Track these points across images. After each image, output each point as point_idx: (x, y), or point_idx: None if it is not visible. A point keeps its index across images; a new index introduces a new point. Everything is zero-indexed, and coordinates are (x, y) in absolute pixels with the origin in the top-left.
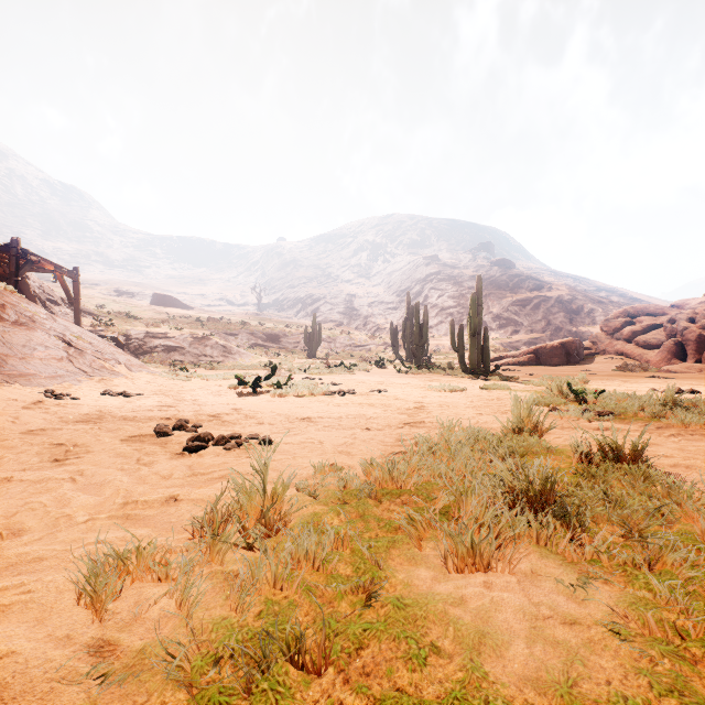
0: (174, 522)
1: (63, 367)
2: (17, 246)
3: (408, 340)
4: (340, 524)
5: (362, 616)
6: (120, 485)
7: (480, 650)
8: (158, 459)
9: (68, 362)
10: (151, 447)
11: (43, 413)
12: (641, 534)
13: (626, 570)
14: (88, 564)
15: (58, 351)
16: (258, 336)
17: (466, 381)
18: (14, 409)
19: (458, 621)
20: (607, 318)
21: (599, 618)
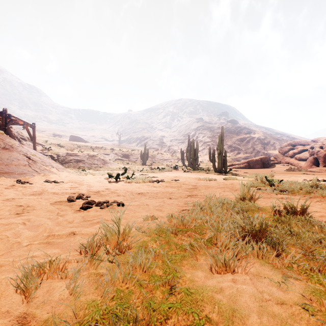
0: (72, 246)
1: (26, 169)
2: (5, 112)
3: (188, 157)
4: (157, 247)
5: (168, 299)
6: (47, 226)
7: (233, 320)
8: (67, 213)
9: (29, 167)
10: (64, 207)
11: (15, 191)
12: (312, 253)
13: (306, 272)
14: (22, 270)
15: (24, 162)
16: (119, 155)
17: (216, 176)
18: (1, 188)
19: (220, 302)
20: (281, 147)
21: (296, 300)
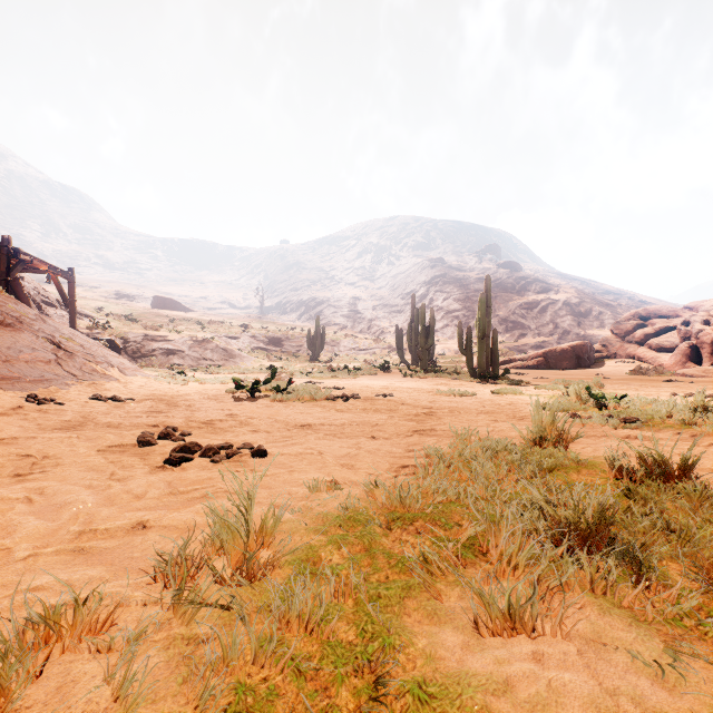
0: (137, 558)
1: (51, 370)
2: (8, 245)
3: (413, 344)
4: (341, 562)
5: None
6: (81, 507)
7: None
8: (133, 474)
9: (57, 365)
10: (129, 459)
11: (21, 420)
12: None
13: None
14: None
15: (46, 354)
16: (260, 339)
17: (475, 385)
18: None
19: None
20: (618, 321)
21: None
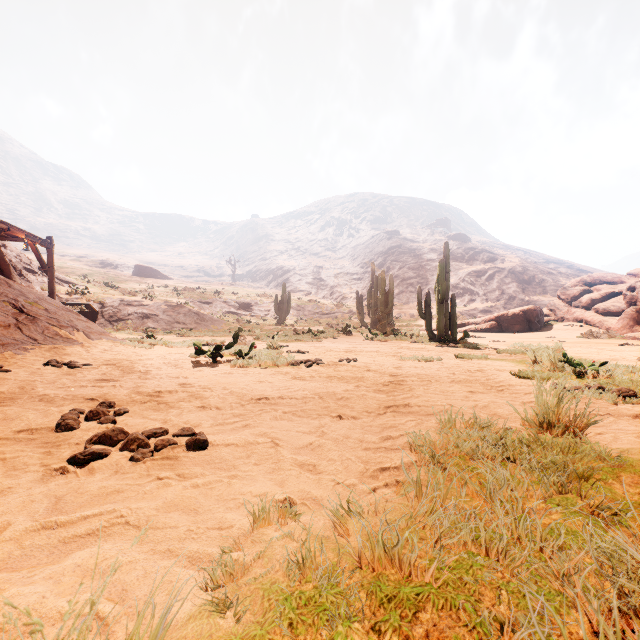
0: None
1: (9, 335)
2: None
3: (373, 308)
4: None
5: None
6: None
7: None
8: (15, 484)
9: (16, 330)
10: (28, 454)
11: None
12: None
13: None
14: None
15: (6, 318)
16: (231, 304)
17: (436, 349)
18: None
19: None
20: (565, 287)
21: None
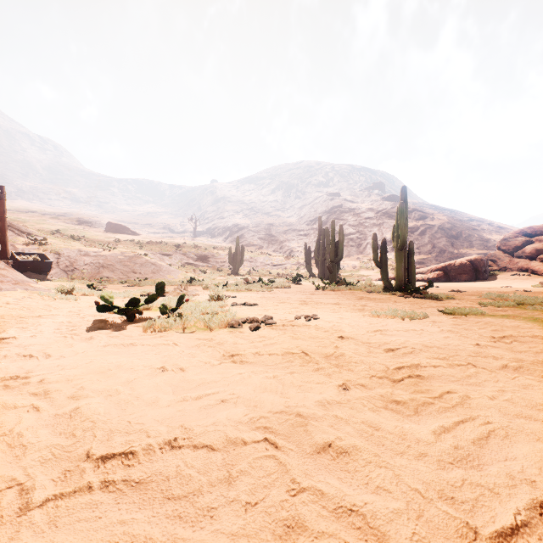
0: None
1: None
2: None
3: (320, 259)
4: None
5: None
6: None
7: None
8: None
9: None
10: None
11: None
12: None
13: None
14: None
15: None
16: (190, 256)
17: (402, 300)
18: None
19: None
20: (505, 238)
21: None
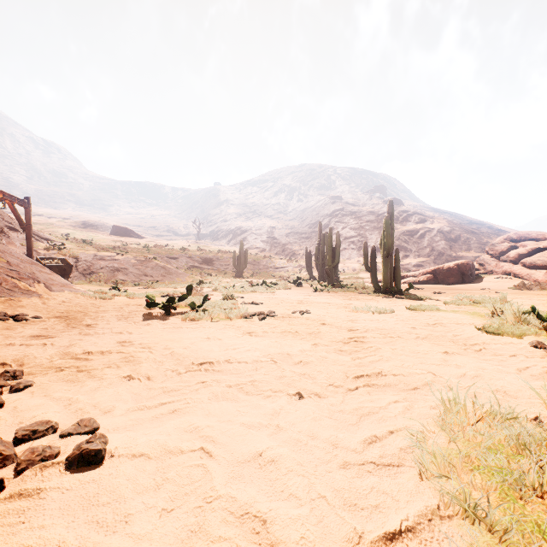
0: None
1: None
2: None
3: (320, 263)
4: None
5: None
6: None
7: None
8: None
9: None
10: None
11: None
12: None
13: None
14: None
15: None
16: (195, 259)
17: (384, 300)
18: None
19: None
20: (493, 243)
21: None
